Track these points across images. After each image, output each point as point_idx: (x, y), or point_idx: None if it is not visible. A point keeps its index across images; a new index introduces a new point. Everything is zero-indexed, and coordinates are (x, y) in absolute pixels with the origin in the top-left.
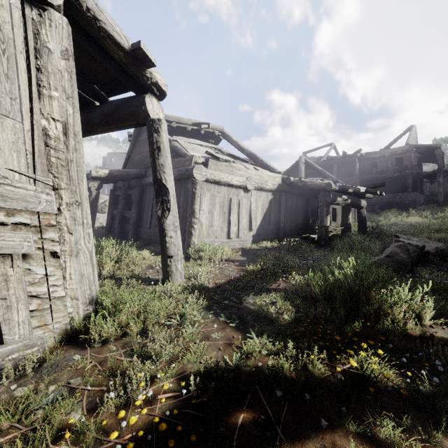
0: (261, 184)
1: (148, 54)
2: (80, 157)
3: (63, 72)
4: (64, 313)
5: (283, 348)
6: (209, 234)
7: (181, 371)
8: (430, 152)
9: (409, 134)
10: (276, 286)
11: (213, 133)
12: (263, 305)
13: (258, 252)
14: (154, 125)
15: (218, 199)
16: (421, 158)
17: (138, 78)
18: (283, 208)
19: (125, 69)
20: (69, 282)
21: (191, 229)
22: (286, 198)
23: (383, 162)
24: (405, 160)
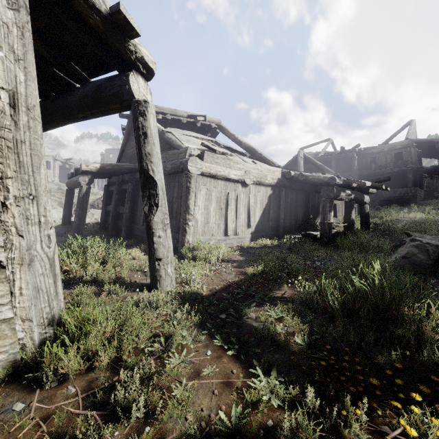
0: (260, 178)
1: (129, 19)
2: (37, 137)
3: (10, 26)
4: (11, 340)
5: (301, 396)
6: (205, 231)
7: (158, 437)
8: (430, 147)
9: (409, 129)
10: (280, 294)
11: (209, 126)
12: (268, 323)
13: (258, 251)
14: (139, 107)
15: (215, 194)
16: (420, 153)
17: (120, 51)
18: (282, 204)
19: (104, 40)
20: (19, 299)
21: (185, 226)
22: (286, 193)
23: (382, 157)
24: (405, 155)
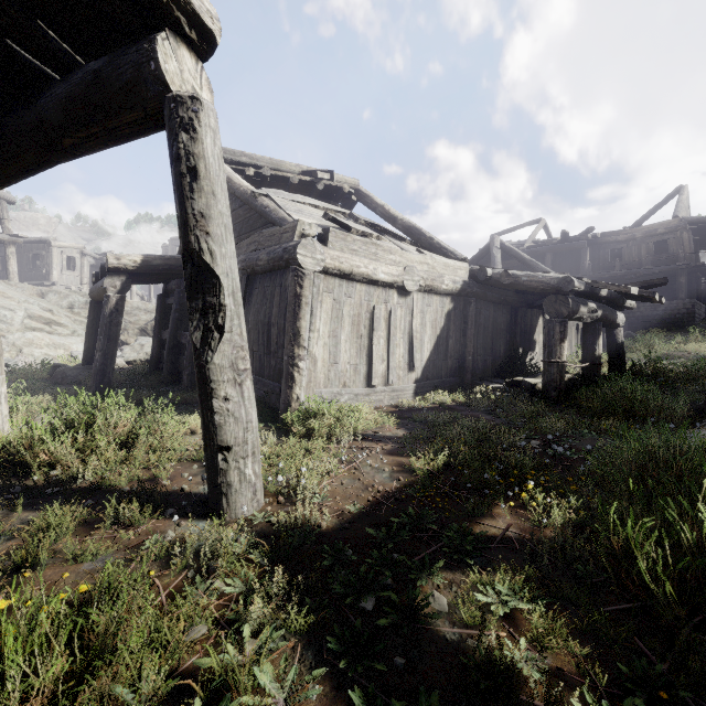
0: (431, 281)
1: None
2: None
3: None
4: None
5: None
6: (330, 378)
7: None
8: None
9: (678, 201)
10: (495, 528)
11: (339, 189)
12: (492, 646)
13: (431, 417)
14: (180, 111)
15: (349, 308)
16: (697, 242)
17: None
18: (471, 328)
19: None
20: None
21: (292, 369)
22: (477, 308)
23: (633, 248)
24: (672, 245)
